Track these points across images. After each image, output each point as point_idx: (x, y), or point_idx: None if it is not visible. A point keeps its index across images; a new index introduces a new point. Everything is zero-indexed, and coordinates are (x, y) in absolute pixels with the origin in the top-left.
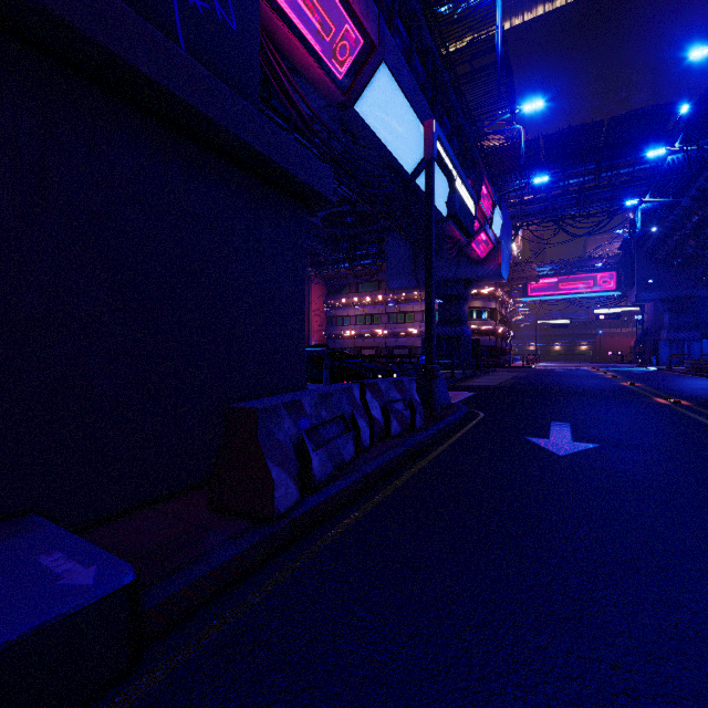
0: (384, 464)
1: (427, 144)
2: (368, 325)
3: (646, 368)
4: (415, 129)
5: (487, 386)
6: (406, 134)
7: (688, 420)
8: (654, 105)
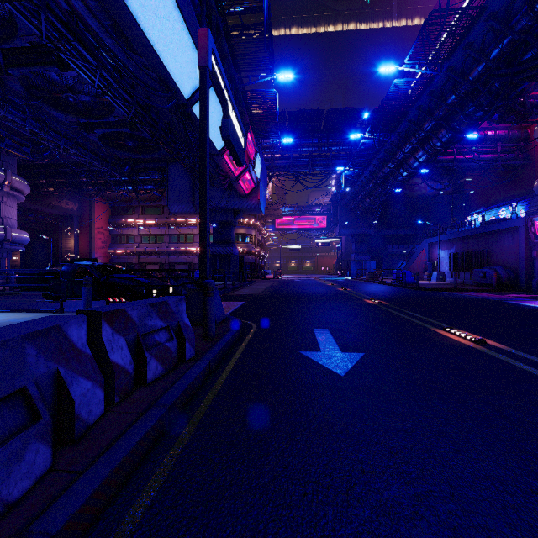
0: (113, 471)
1: (201, 51)
2: (153, 244)
3: (344, 278)
4: (191, 54)
5: (253, 295)
6: (182, 55)
7: (398, 318)
8: (351, 108)
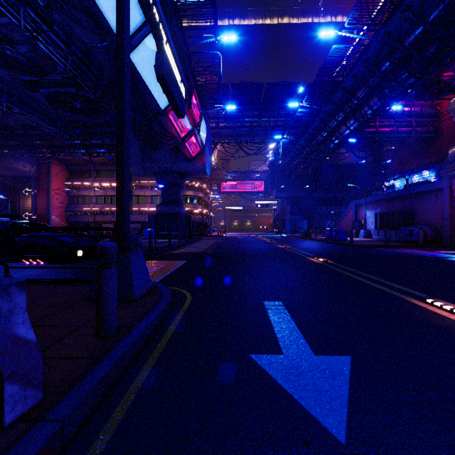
0: None
1: None
2: (108, 204)
3: (281, 235)
4: None
5: (196, 253)
6: None
7: (356, 282)
8: (288, 82)
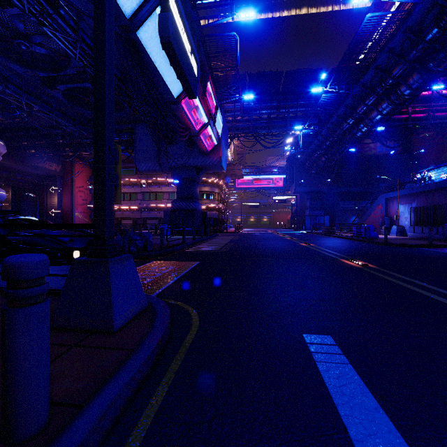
0: None
1: None
2: (127, 201)
3: (300, 232)
4: None
5: (210, 252)
6: None
7: (427, 300)
8: (309, 68)
